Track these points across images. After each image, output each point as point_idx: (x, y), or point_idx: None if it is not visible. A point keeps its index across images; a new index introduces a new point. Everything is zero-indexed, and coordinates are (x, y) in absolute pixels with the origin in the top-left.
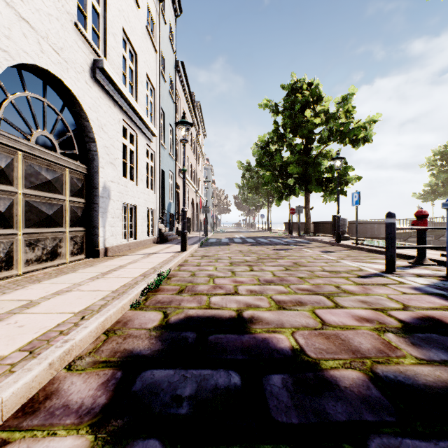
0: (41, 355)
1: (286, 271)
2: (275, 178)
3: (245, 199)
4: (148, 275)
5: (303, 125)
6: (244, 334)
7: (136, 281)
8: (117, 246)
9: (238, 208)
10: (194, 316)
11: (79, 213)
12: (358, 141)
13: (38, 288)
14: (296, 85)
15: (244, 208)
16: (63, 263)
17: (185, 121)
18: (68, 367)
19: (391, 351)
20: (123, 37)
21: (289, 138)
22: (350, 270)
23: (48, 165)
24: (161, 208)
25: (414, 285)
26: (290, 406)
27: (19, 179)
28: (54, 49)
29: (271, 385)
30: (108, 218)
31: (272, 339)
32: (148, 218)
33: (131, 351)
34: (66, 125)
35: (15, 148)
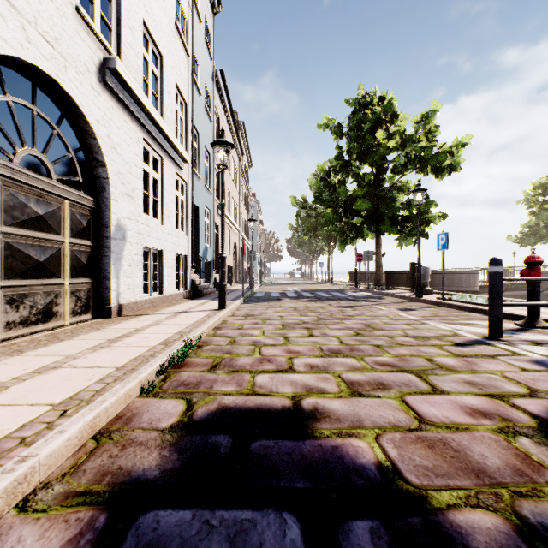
0: None
1: (357, 337)
2: (338, 216)
3: (300, 243)
4: (171, 343)
5: (373, 150)
6: (305, 440)
7: (153, 351)
8: (136, 303)
9: (291, 254)
10: (230, 408)
11: (83, 259)
12: (443, 170)
13: (15, 363)
14: (364, 100)
15: (299, 254)
16: (60, 326)
17: (223, 141)
18: (21, 505)
19: (536, 472)
20: (144, 33)
21: (355, 167)
22: (441, 335)
23: (39, 195)
24: (195, 254)
25: (533, 358)
26: None
27: None
28: (46, 39)
29: (354, 544)
30: (123, 266)
31: (347, 448)
32: (178, 266)
33: (130, 471)
34: (65, 143)
35: None
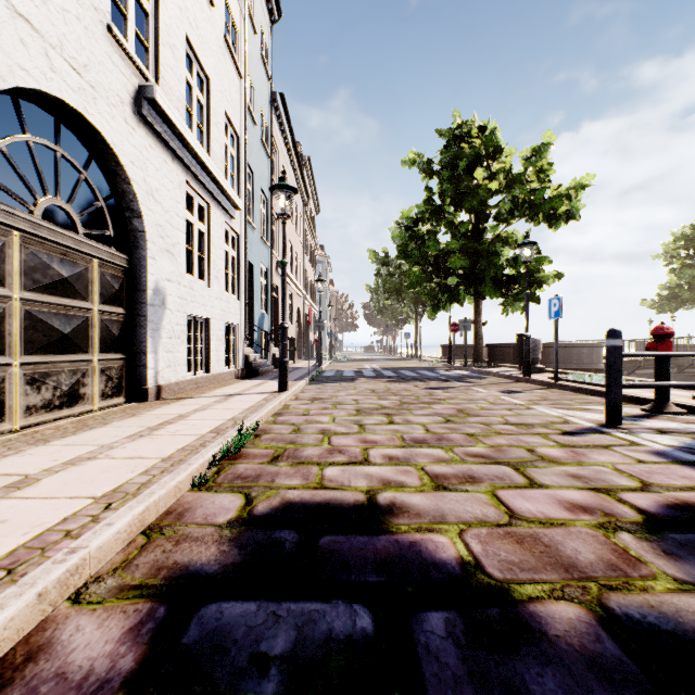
0: (25, 579)
1: (447, 425)
2: (427, 275)
3: (380, 308)
4: (224, 431)
5: (471, 193)
6: (379, 535)
7: (203, 441)
8: (178, 384)
9: (369, 323)
10: (295, 502)
11: (115, 330)
12: (558, 218)
13: (42, 454)
14: (460, 130)
15: (379, 323)
16: (88, 411)
17: (285, 184)
18: (74, 598)
19: (631, 567)
20: (187, 52)
21: (449, 214)
22: (549, 422)
23: (64, 253)
24: (248, 322)
25: (654, 448)
26: (462, 675)
27: (14, 276)
28: (72, 66)
29: (427, 632)
30: (162, 339)
31: (427, 543)
32: (228, 338)
33: (187, 566)
34: (93, 190)
35: (8, 225)
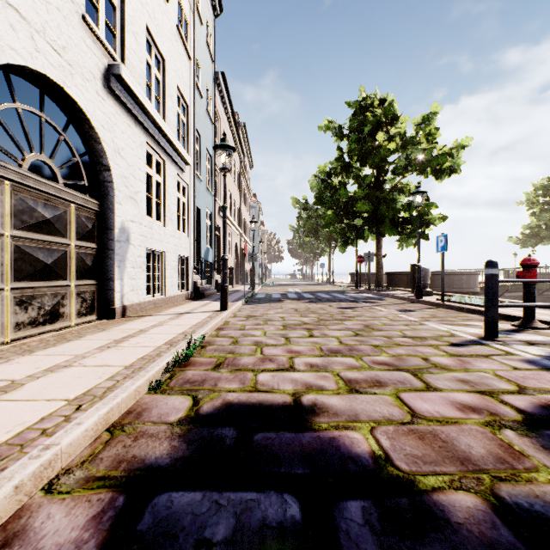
0: (5, 473)
1: (356, 337)
2: (339, 218)
3: (301, 244)
4: (176, 343)
5: (374, 152)
6: (304, 432)
7: (159, 351)
8: (139, 304)
9: (292, 255)
10: (234, 403)
11: (88, 261)
12: (443, 172)
13: (27, 362)
14: (365, 102)
15: (300, 255)
16: (67, 326)
17: (225, 144)
18: (47, 488)
19: (516, 460)
20: (147, 38)
21: (356, 169)
22: (438, 336)
23: (47, 199)
24: (196, 255)
25: (526, 357)
26: None
27: (6, 217)
28: (53, 47)
29: (347, 520)
30: (126, 268)
31: (344, 439)
32: (180, 267)
33: (143, 459)
34: (71, 148)
35: (1, 175)
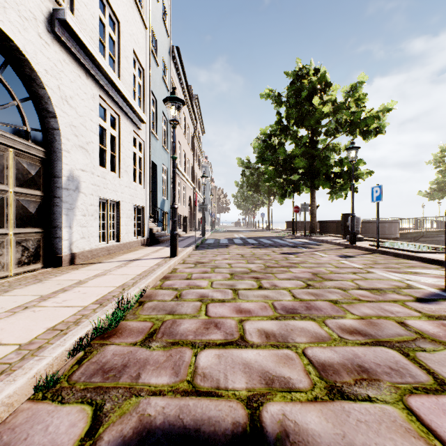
0: None
1: (309, 290)
2: (278, 173)
3: (244, 197)
4: (108, 301)
5: (310, 114)
6: None
7: (80, 315)
8: (91, 251)
9: (237, 207)
10: (155, 429)
11: (31, 209)
12: (370, 133)
13: None
14: (301, 72)
15: (243, 206)
16: (3, 277)
17: (174, 97)
18: None
19: None
20: None
21: (293, 131)
22: (395, 287)
23: None
24: (153, 205)
25: None
26: None
27: None
28: None
29: None
30: (76, 216)
31: None
32: (136, 216)
33: None
34: (9, 90)
35: None
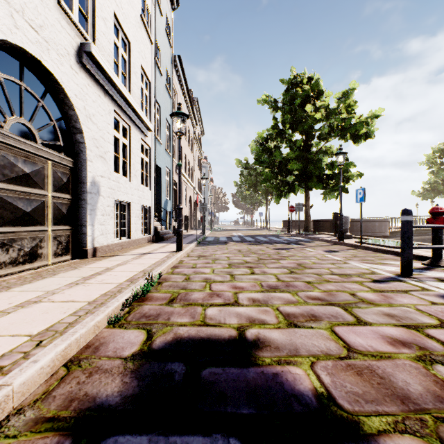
0: None
1: (291, 275)
2: (274, 175)
3: (243, 197)
4: (136, 280)
5: (303, 120)
6: (249, 368)
7: (120, 287)
8: (108, 246)
9: (236, 206)
10: (184, 337)
11: (64, 210)
12: (360, 137)
13: (2, 298)
14: (296, 80)
15: (242, 206)
16: (44, 265)
17: (180, 112)
18: None
19: None
20: (115, 23)
21: (288, 135)
22: (361, 273)
23: (26, 156)
24: (157, 205)
25: (440, 293)
26: None
27: None
28: (31, 26)
29: None
30: (97, 216)
31: (286, 375)
32: (143, 215)
33: (94, 397)
34: (48, 113)
35: None
